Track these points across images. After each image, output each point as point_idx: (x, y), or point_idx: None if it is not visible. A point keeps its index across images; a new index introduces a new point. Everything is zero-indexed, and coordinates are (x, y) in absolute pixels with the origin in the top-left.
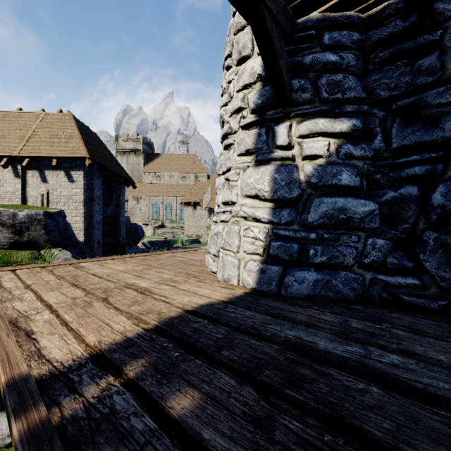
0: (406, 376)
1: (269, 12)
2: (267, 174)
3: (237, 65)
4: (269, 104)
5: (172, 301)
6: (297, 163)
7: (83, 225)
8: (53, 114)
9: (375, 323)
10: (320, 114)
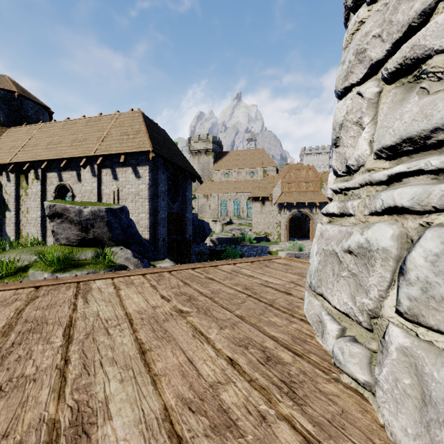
0: None
1: None
2: None
3: None
4: None
5: None
6: None
7: (148, 221)
8: (125, 113)
9: None
10: None
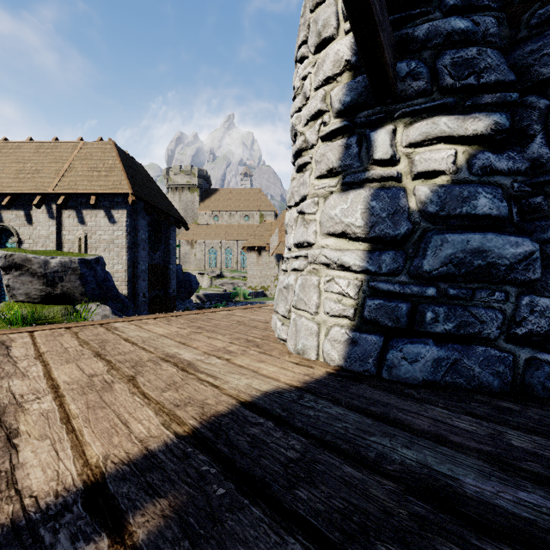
0: None
1: None
2: (359, 202)
3: (315, 53)
4: (362, 101)
5: (223, 384)
6: (404, 184)
7: (126, 274)
8: (92, 143)
9: None
10: (441, 110)
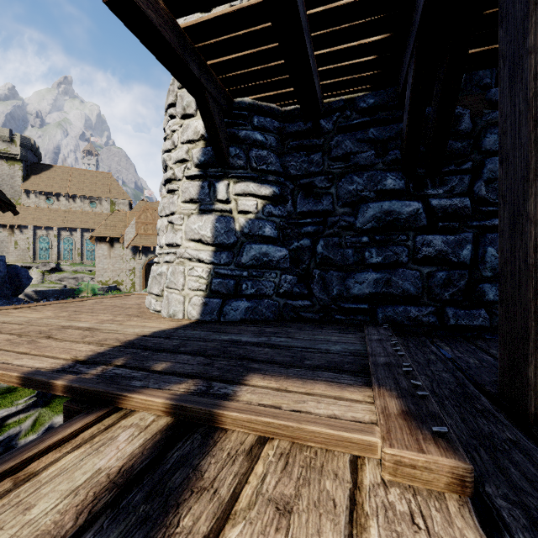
0: (284, 344)
1: (211, 96)
2: (209, 222)
3: (181, 118)
4: (211, 163)
5: (124, 332)
6: (233, 215)
7: None
8: None
9: (280, 328)
10: (251, 179)
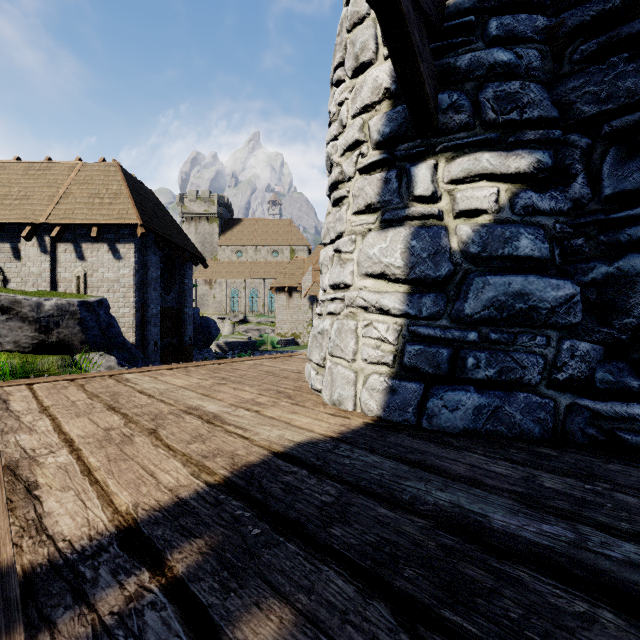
0: None
1: None
2: (399, 241)
3: (352, 78)
4: (402, 133)
5: (253, 436)
6: (446, 222)
7: (134, 319)
8: (93, 165)
9: (582, 480)
10: (484, 146)
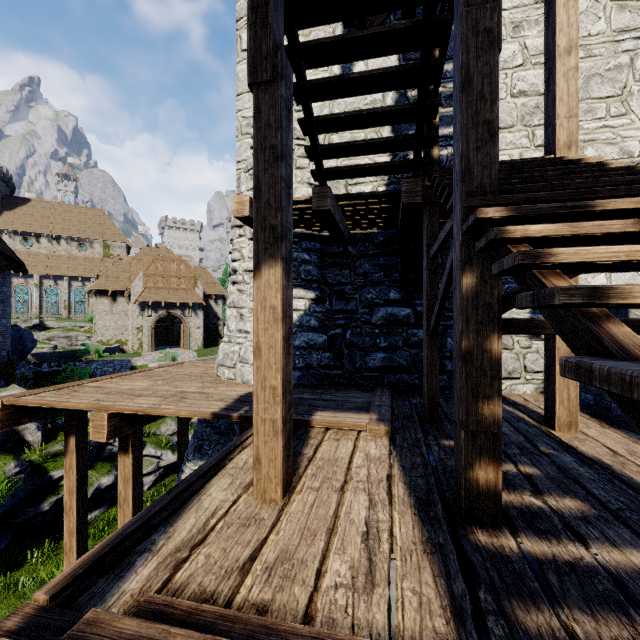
0: (328, 398)
1: None
2: None
3: (249, 239)
4: None
5: (226, 394)
6: None
7: None
8: None
9: (323, 389)
10: (301, 286)
